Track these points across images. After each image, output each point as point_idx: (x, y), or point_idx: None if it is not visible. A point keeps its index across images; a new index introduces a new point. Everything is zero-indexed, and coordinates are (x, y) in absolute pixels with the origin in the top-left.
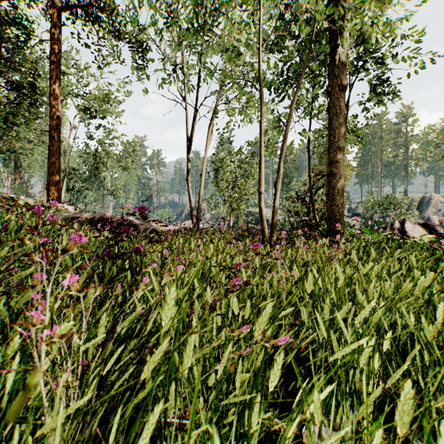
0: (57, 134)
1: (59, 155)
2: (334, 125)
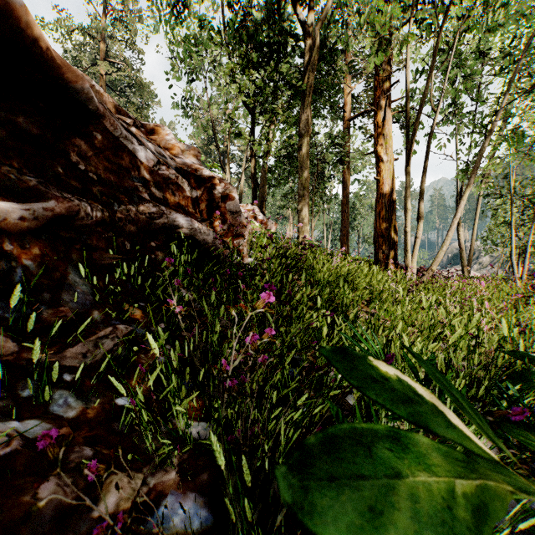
0: (346, 207)
1: (347, 221)
2: None
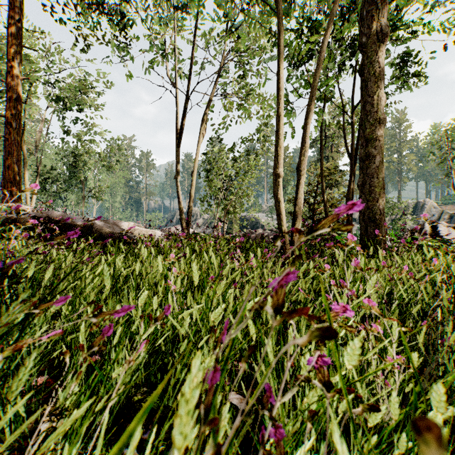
0: (16, 119)
1: (18, 145)
2: (372, 88)
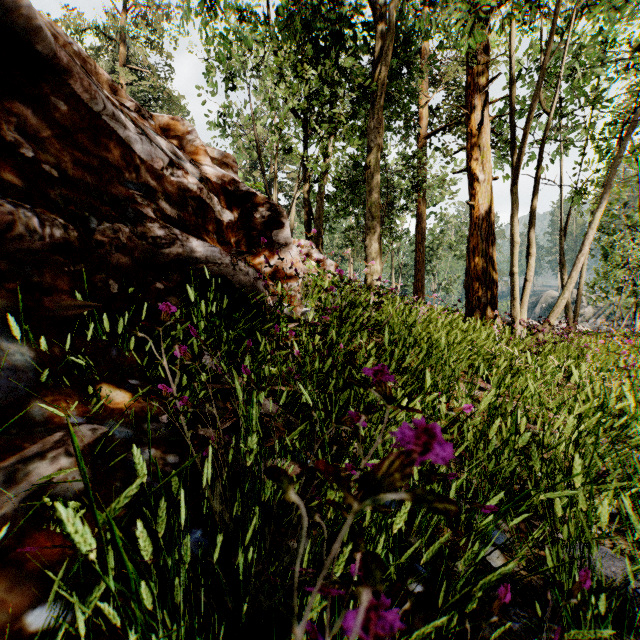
0: (421, 246)
1: (422, 263)
2: None
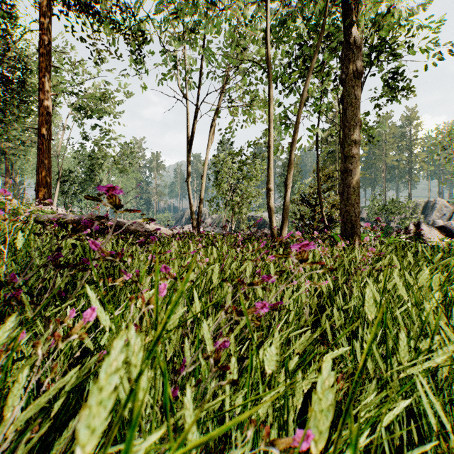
0: (47, 131)
1: (49, 154)
2: (350, 116)
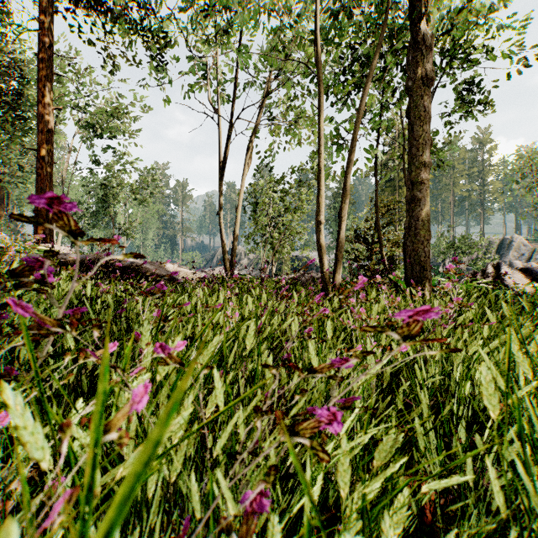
0: (49, 153)
1: (50, 180)
2: (418, 132)
